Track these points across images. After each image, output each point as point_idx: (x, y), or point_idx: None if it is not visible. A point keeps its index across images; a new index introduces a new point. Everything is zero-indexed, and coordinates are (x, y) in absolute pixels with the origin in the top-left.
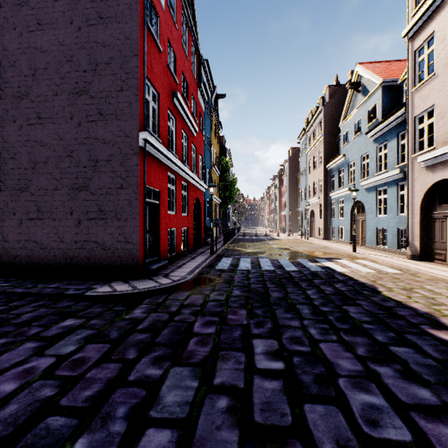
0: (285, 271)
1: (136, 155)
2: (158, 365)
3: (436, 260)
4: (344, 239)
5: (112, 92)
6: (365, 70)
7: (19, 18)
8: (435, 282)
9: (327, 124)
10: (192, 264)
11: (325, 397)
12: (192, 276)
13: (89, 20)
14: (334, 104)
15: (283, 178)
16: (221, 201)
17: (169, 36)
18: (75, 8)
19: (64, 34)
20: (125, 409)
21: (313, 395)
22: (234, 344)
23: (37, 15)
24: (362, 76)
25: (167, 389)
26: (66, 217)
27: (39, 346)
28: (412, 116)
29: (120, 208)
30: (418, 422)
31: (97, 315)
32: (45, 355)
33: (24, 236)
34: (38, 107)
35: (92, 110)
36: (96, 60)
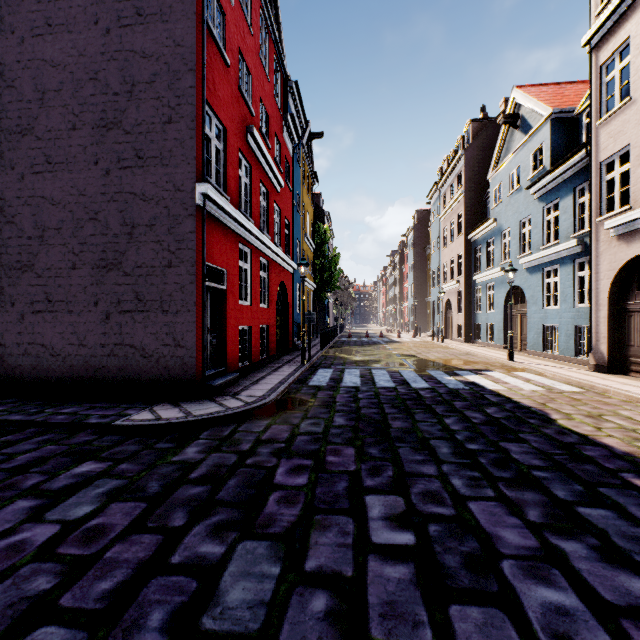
0: (412, 389)
1: (191, 217)
2: (219, 538)
3: (632, 372)
4: (494, 341)
5: (156, 124)
6: (526, 96)
7: (19, 16)
8: (634, 405)
9: (471, 175)
10: (275, 378)
11: (483, 594)
12: (273, 396)
13: (122, 19)
14: (480, 147)
15: (405, 254)
16: (317, 287)
17: (240, 44)
18: (101, 1)
19: (85, 40)
20: (163, 613)
21: (463, 589)
22: (337, 503)
23: (46, 11)
24: (522, 105)
25: (231, 579)
26: (89, 309)
27: (37, 506)
28: (597, 162)
29: (167, 296)
30: (637, 638)
31: (130, 456)
32: (45, 521)
33: (27, 337)
34: (47, 147)
35: (127, 152)
36: (132, 78)
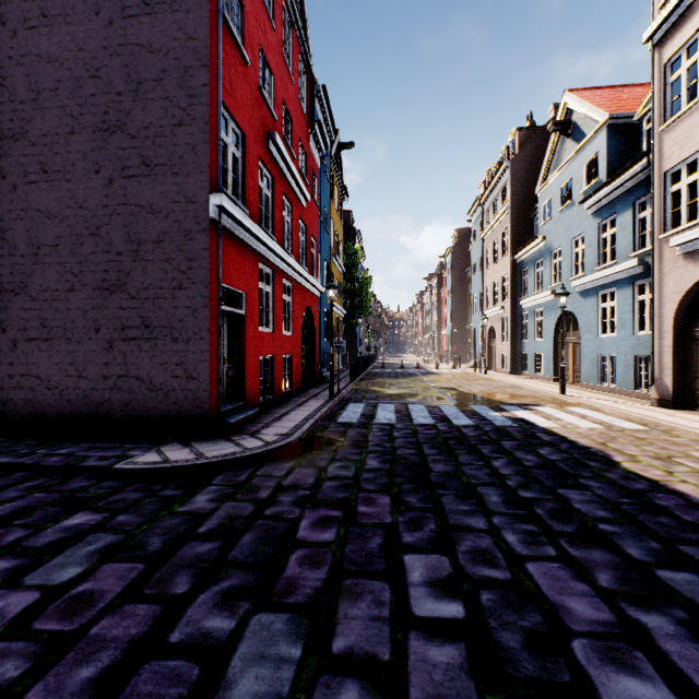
0: (453, 427)
1: (204, 232)
2: (228, 609)
3: None
4: (543, 372)
5: (164, 127)
6: (579, 100)
7: (11, 6)
8: None
9: (517, 189)
10: (300, 414)
11: (552, 685)
12: (297, 434)
13: (126, 8)
14: (527, 158)
15: (444, 277)
16: (347, 312)
17: (261, 40)
18: None
19: (85, 32)
20: None
21: (526, 678)
22: (371, 565)
23: (41, 0)
24: (574, 111)
25: (242, 664)
26: (89, 336)
27: (15, 568)
28: (660, 171)
29: (177, 322)
30: None
31: (130, 505)
32: (22, 587)
33: (20, 367)
34: (42, 154)
35: (132, 159)
36: (138, 75)
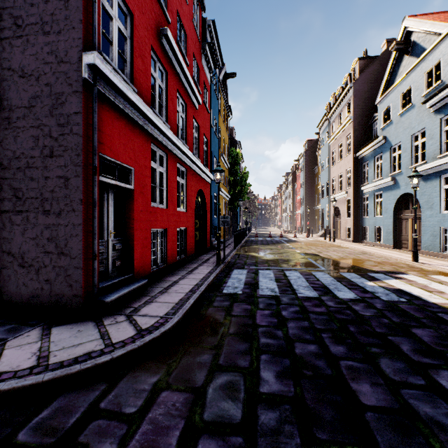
0: (341, 302)
1: (76, 94)
2: None
3: None
4: (383, 241)
5: None
6: (420, 21)
7: None
8: None
9: (358, 104)
10: (187, 283)
11: None
12: (178, 316)
13: None
14: (366, 80)
15: (297, 174)
16: (231, 197)
17: None
18: None
19: None
20: None
21: None
22: None
23: None
24: (414, 32)
25: None
26: None
27: None
28: None
29: (48, 193)
30: None
31: None
32: None
33: None
34: None
35: (4, 20)
36: None
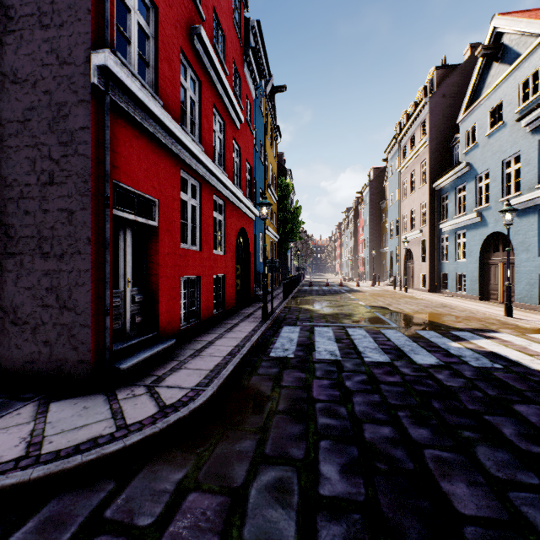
0: (419, 369)
1: (82, 104)
2: None
3: None
4: (466, 291)
5: None
6: (514, 19)
7: None
8: None
9: (435, 123)
10: (226, 344)
11: None
12: (212, 388)
13: None
14: (445, 94)
15: (360, 209)
16: (280, 238)
17: None
18: None
19: None
20: None
21: None
22: None
23: None
24: (505, 33)
25: None
26: None
27: None
28: None
29: (48, 230)
30: None
31: None
32: None
33: None
34: None
35: None
36: None
